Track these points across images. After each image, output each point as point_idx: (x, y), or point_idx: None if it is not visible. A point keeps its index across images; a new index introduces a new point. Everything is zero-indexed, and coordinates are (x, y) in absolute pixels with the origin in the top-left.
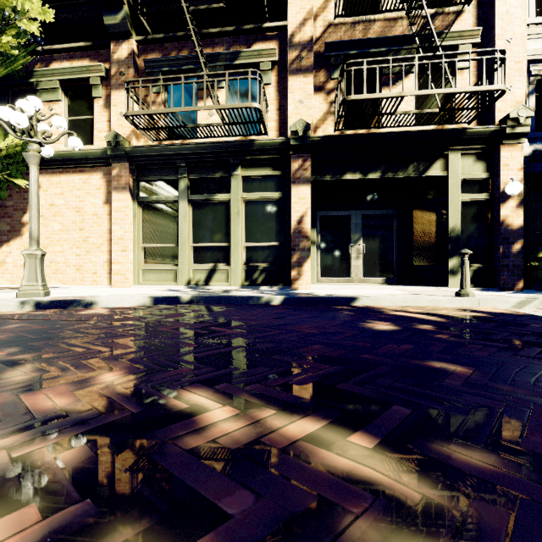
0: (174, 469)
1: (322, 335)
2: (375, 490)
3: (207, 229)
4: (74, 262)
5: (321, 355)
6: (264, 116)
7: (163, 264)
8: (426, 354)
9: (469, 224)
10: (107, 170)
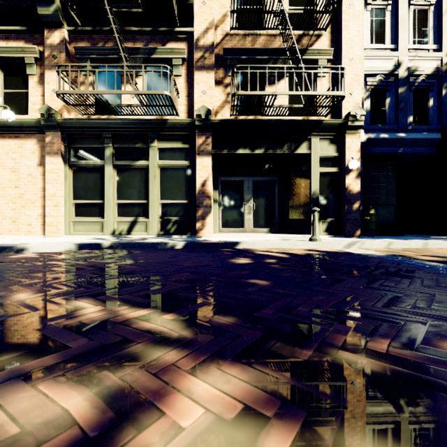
0: (48, 334)
1: (195, 267)
2: (158, 334)
3: (130, 189)
4: (9, 216)
5: (184, 278)
6: (175, 101)
7: (92, 217)
8: (253, 276)
9: (325, 189)
10: (41, 137)
